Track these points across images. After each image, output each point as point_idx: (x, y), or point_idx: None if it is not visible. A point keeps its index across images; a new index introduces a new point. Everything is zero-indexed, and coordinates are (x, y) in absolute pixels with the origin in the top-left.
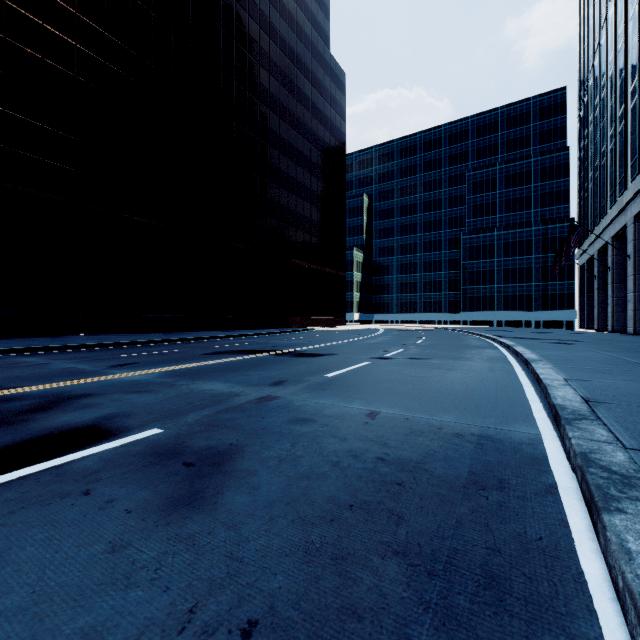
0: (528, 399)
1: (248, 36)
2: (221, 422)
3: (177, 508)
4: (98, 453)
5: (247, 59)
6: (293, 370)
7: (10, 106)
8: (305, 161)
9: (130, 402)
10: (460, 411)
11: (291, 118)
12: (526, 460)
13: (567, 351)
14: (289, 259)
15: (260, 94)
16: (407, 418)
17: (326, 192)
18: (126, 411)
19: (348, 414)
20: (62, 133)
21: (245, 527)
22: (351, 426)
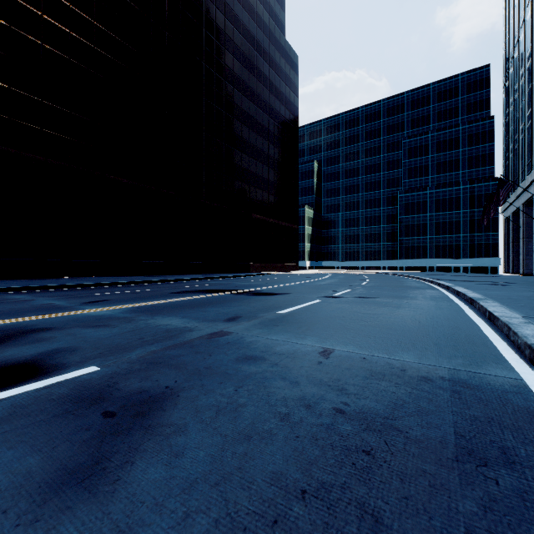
0: (488, 337)
1: (215, 25)
2: (165, 359)
3: (62, 489)
4: (14, 396)
5: (214, 44)
6: (249, 307)
7: (14, 84)
8: (264, 131)
9: (83, 336)
10: (420, 350)
11: (252, 94)
12: (523, 416)
13: (506, 291)
14: (250, 214)
15: (225, 74)
16: (364, 357)
17: (282, 157)
18: (74, 346)
19: (300, 352)
20: (58, 107)
21: (143, 533)
22: (303, 366)
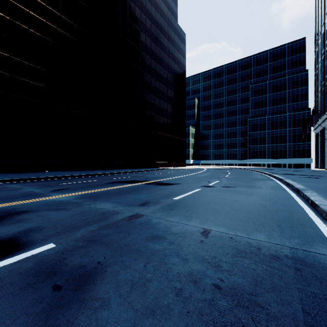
0: (313, 220)
1: (134, 15)
2: (99, 238)
3: None
4: None
5: (134, 27)
6: (155, 194)
7: (12, 54)
8: (164, 80)
9: (48, 218)
10: (268, 231)
11: (157, 58)
12: None
13: (319, 183)
14: (156, 132)
15: (141, 46)
16: (231, 237)
17: (175, 96)
18: (41, 226)
19: (188, 232)
20: (39, 67)
21: None
22: (190, 244)
